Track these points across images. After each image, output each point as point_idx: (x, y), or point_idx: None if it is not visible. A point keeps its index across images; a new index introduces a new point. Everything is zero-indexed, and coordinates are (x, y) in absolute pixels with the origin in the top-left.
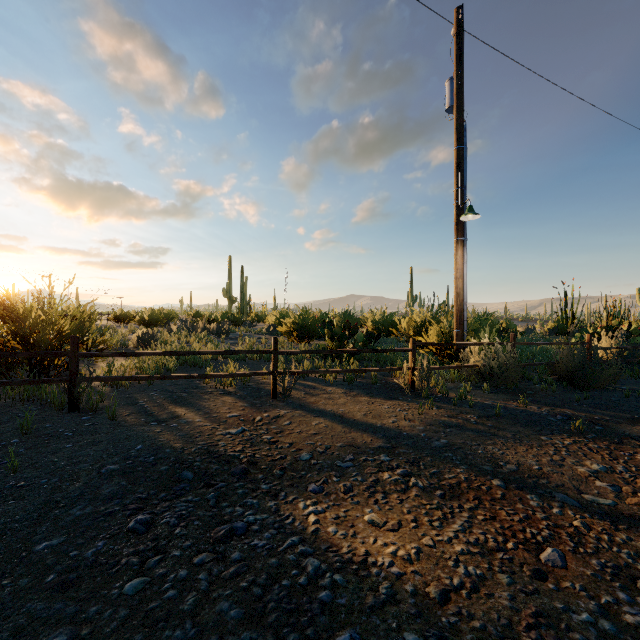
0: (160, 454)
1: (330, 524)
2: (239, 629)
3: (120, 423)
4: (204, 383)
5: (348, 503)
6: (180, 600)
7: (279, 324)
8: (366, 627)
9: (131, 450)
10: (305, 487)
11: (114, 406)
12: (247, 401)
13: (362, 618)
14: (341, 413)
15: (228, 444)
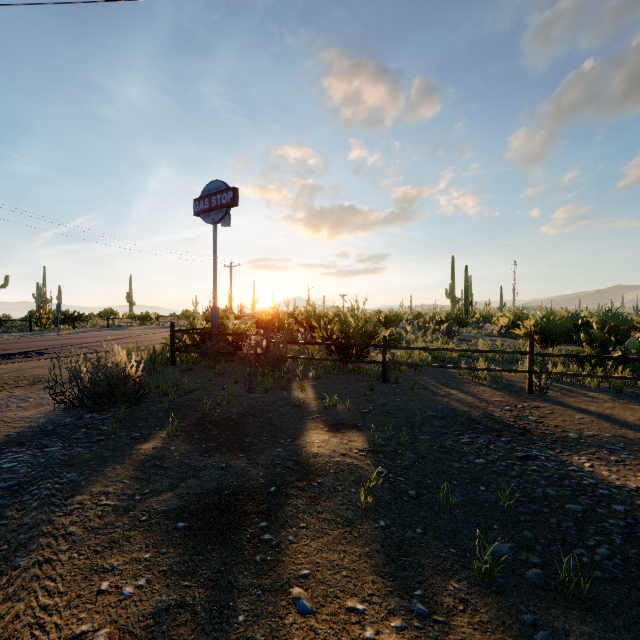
0: (456, 413)
1: (603, 471)
2: (548, 486)
3: (417, 393)
4: (459, 375)
5: (619, 467)
6: (507, 471)
7: (513, 326)
8: (636, 508)
9: (436, 407)
10: (576, 451)
11: (412, 381)
12: (504, 392)
13: (633, 506)
14: (608, 414)
15: (501, 416)
